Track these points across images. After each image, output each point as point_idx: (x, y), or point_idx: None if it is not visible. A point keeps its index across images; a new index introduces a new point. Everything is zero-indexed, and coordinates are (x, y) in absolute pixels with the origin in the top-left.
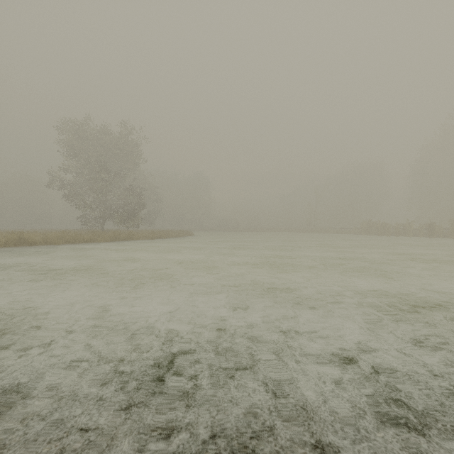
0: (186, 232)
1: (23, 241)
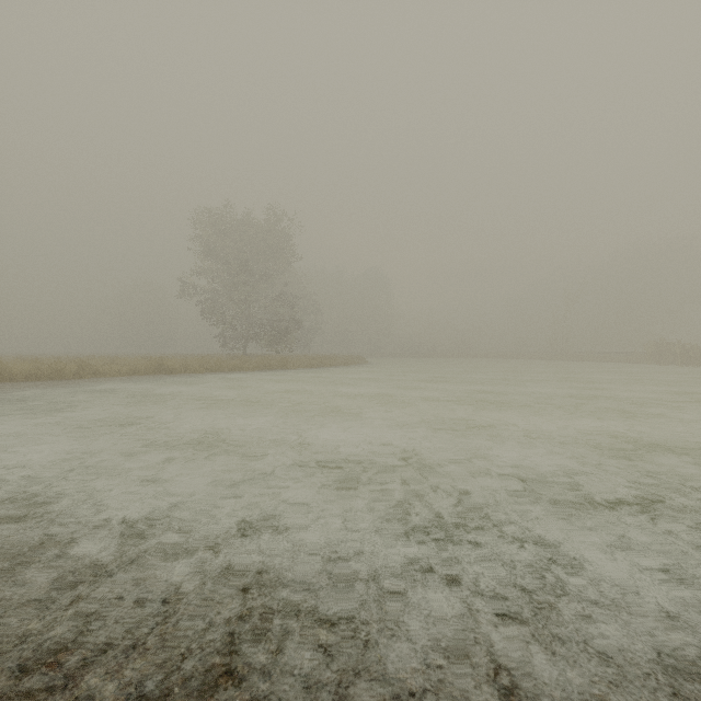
0: (356, 358)
1: (162, 368)
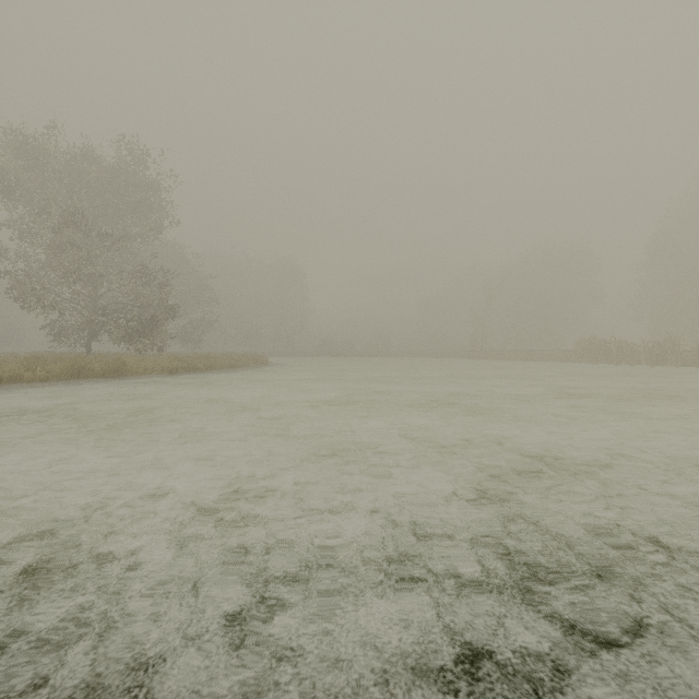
0: (253, 358)
1: None
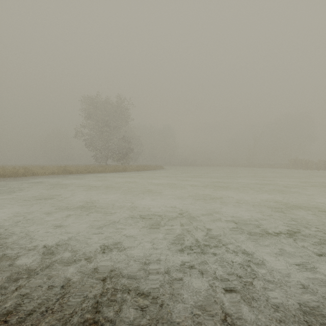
0: (159, 166)
1: (66, 171)
